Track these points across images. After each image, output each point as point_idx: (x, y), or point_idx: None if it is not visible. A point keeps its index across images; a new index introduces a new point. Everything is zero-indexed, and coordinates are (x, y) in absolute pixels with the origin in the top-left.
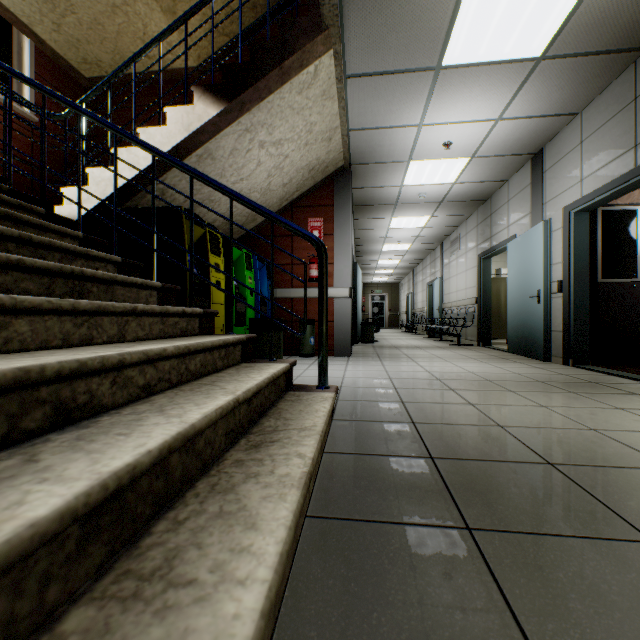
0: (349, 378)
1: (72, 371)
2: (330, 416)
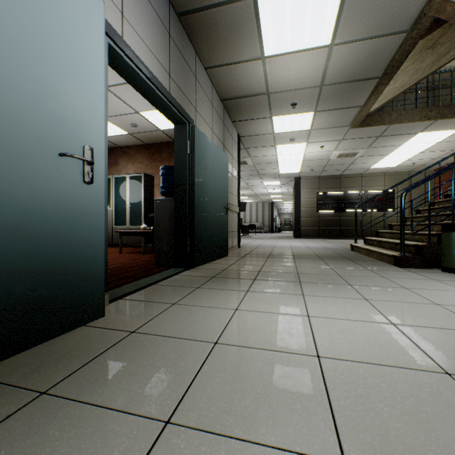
0: (454, 289)
1: (396, 232)
2: (381, 253)
